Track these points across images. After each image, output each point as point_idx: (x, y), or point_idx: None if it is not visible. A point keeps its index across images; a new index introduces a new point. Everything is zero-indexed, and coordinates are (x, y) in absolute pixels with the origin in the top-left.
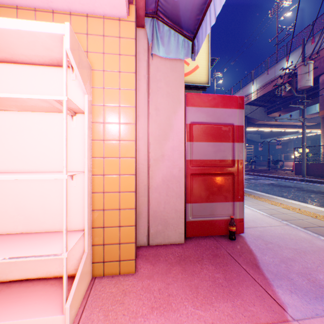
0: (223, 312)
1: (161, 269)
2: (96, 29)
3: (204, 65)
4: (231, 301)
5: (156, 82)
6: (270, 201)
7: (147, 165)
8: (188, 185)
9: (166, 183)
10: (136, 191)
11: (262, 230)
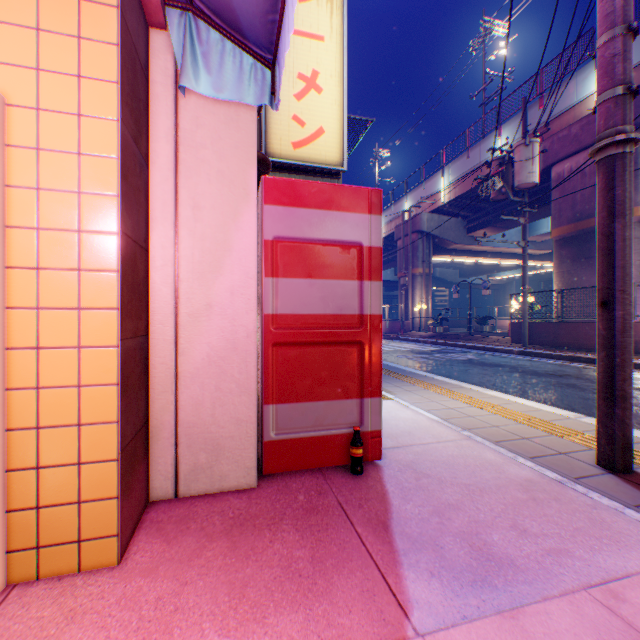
0: (280, 635)
1: (183, 550)
2: (19, 11)
3: (335, 129)
4: (306, 609)
5: (195, 148)
6: (454, 393)
7: (174, 325)
8: (269, 366)
9: (218, 364)
10: (149, 382)
11: (420, 451)
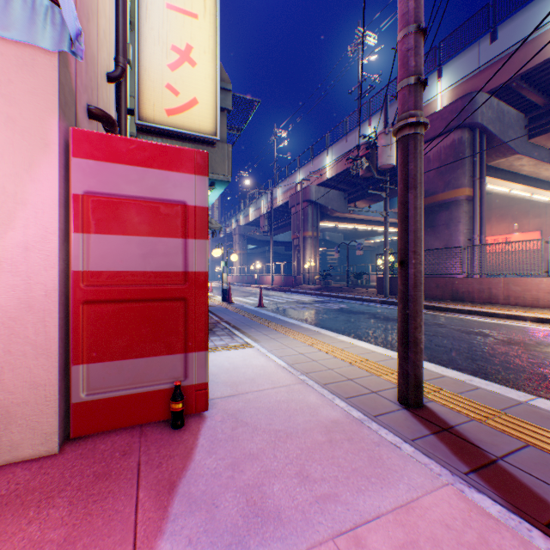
0: None
1: None
2: None
3: (208, 101)
4: None
5: None
6: (310, 339)
7: None
8: (79, 325)
9: (8, 325)
10: None
11: (252, 398)
